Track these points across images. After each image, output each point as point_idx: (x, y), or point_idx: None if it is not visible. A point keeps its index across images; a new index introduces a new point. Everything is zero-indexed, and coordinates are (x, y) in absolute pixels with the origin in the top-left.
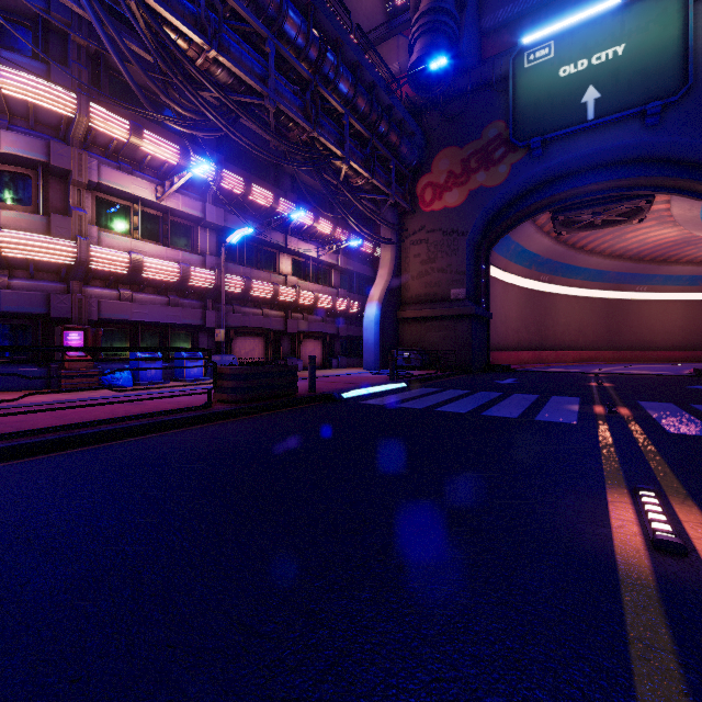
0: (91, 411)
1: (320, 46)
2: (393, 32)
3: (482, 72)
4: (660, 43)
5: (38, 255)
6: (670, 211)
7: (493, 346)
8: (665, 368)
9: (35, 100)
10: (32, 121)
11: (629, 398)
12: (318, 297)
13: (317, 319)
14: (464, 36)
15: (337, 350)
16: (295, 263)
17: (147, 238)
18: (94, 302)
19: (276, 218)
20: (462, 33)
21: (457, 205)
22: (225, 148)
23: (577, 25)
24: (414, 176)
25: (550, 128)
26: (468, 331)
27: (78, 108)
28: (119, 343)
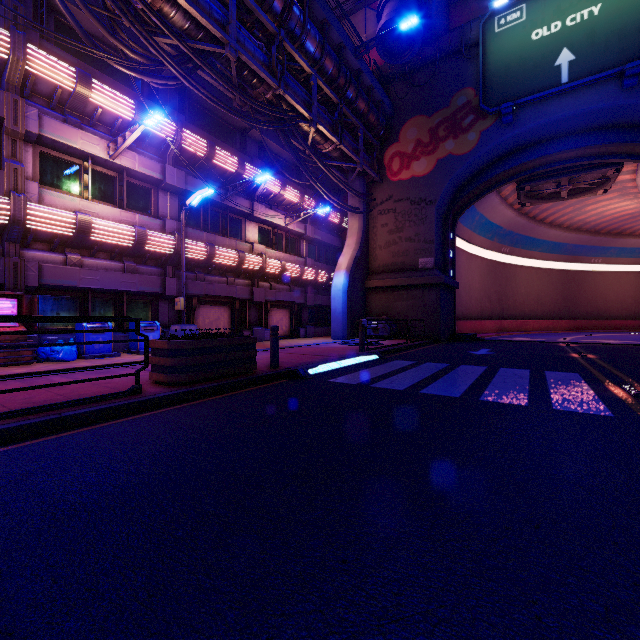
0: None
1: None
2: (360, 5)
3: (450, 39)
4: (639, 0)
5: None
6: (636, 181)
7: (457, 315)
8: (626, 336)
9: None
10: None
11: (635, 374)
12: (285, 266)
13: (285, 288)
14: (433, 2)
15: (305, 319)
16: (262, 232)
17: (100, 199)
18: (34, 266)
19: (241, 183)
20: None
21: (425, 174)
22: (188, 110)
23: None
24: (381, 145)
25: (521, 93)
26: (437, 300)
27: (11, 47)
28: (67, 312)
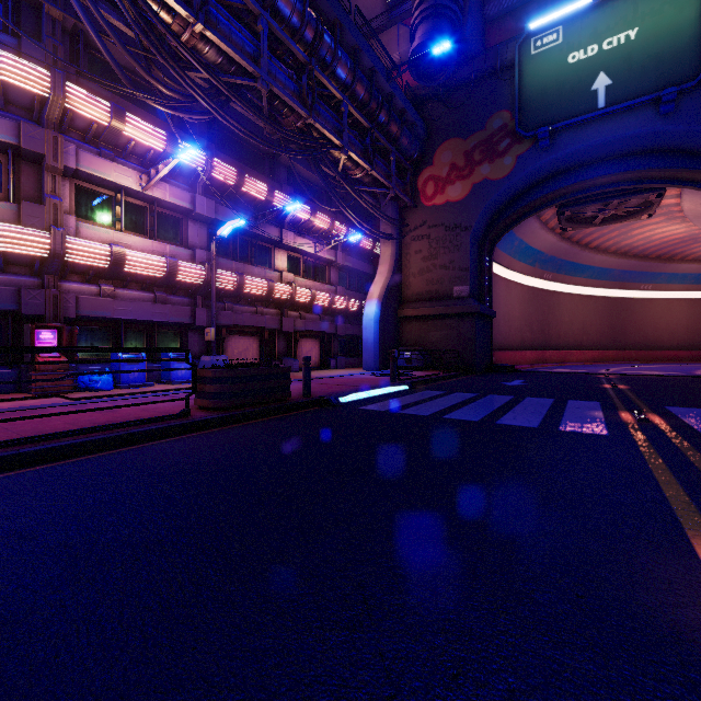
0: (50, 421)
1: (317, 26)
2: (393, 21)
3: (486, 60)
4: (676, 26)
5: (7, 246)
6: (681, 205)
7: (496, 345)
8: (673, 368)
9: (4, 76)
10: (1, 100)
11: (653, 403)
12: (315, 295)
13: (314, 318)
14: (468, 22)
15: (335, 350)
16: (291, 259)
17: (132, 230)
18: (72, 298)
19: (271, 211)
20: (465, 19)
21: (460, 199)
22: (217, 137)
23: (587, 9)
24: (415, 169)
25: (558, 118)
26: (472, 330)
27: (52, 86)
28: (100, 343)
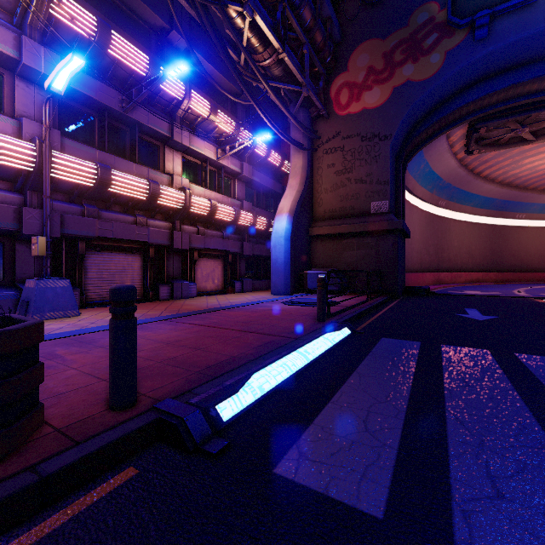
0: None
1: None
2: None
3: None
4: None
5: None
6: None
7: None
8: None
9: None
10: None
11: None
12: (216, 206)
13: (216, 235)
14: None
15: (241, 271)
16: (188, 165)
17: None
18: None
19: (149, 83)
20: None
21: (379, 105)
22: None
23: None
24: (327, 76)
25: None
26: (394, 249)
27: None
28: None
